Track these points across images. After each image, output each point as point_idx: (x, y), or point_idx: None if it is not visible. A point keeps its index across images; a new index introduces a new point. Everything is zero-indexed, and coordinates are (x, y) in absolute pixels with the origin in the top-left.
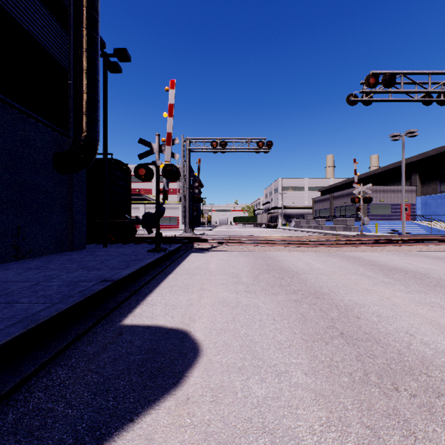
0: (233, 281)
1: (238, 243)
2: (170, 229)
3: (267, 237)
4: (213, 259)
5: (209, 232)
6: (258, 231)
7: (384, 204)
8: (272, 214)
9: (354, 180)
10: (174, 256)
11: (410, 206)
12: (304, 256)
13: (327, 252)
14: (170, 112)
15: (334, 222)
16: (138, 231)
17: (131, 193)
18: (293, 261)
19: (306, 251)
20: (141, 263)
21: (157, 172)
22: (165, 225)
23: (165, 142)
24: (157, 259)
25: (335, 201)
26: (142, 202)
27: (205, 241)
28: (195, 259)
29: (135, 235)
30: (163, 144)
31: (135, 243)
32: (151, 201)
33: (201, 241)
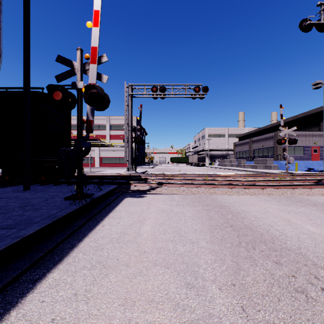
0: (192, 322)
1: (179, 184)
2: (120, 167)
3: (205, 176)
4: (150, 211)
5: (151, 170)
6: (191, 168)
7: (298, 146)
8: (201, 155)
9: (281, 123)
10: (99, 206)
11: (319, 148)
12: (264, 203)
13: (283, 195)
14: (95, 21)
15: (254, 161)
16: (92, 168)
17: (89, 138)
18: (261, 214)
19: (257, 194)
20: (2, 242)
21: (78, 96)
22: (115, 164)
23: (89, 60)
24: (58, 219)
25: (254, 145)
26: (98, 146)
27: (143, 182)
28: (125, 209)
29: (73, 174)
30: (86, 63)
31: (67, 183)
32: (106, 145)
33: (139, 182)
